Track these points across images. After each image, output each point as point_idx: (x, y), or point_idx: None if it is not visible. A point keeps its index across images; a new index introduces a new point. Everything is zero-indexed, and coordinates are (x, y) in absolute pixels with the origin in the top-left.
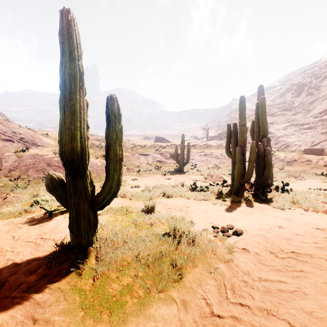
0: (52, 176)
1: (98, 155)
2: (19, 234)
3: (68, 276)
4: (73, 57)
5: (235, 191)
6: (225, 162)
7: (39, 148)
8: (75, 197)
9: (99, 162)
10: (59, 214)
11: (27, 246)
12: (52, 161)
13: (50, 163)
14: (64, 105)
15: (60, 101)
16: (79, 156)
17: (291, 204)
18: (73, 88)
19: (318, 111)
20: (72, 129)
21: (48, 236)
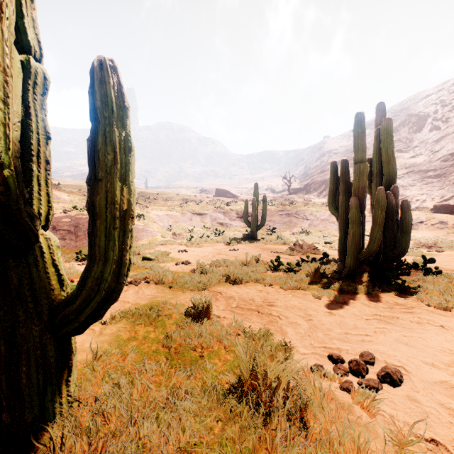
0: None
1: None
2: None
3: None
4: None
5: (349, 272)
6: (317, 224)
7: None
8: (3, 308)
9: None
10: None
11: None
12: (59, 223)
13: (57, 226)
14: None
15: None
16: None
17: None
18: None
19: (449, 152)
20: None
21: None
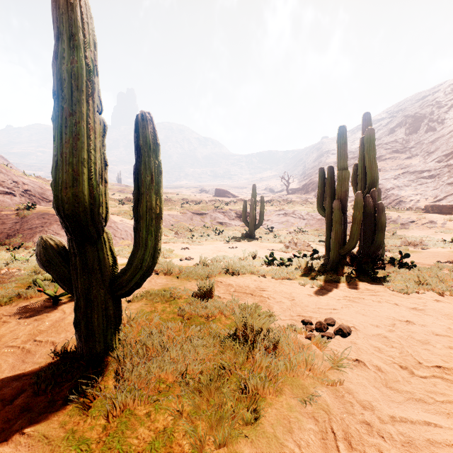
0: (47, 242)
1: None
2: (1, 334)
3: (65, 411)
4: (76, 43)
5: (332, 265)
6: (313, 224)
7: (50, 204)
8: (83, 276)
9: None
10: (68, 301)
11: (10, 353)
12: None
13: None
14: (61, 123)
15: (53, 117)
16: (87, 209)
17: (417, 284)
18: (76, 94)
19: (443, 153)
20: (74, 164)
21: (45, 338)
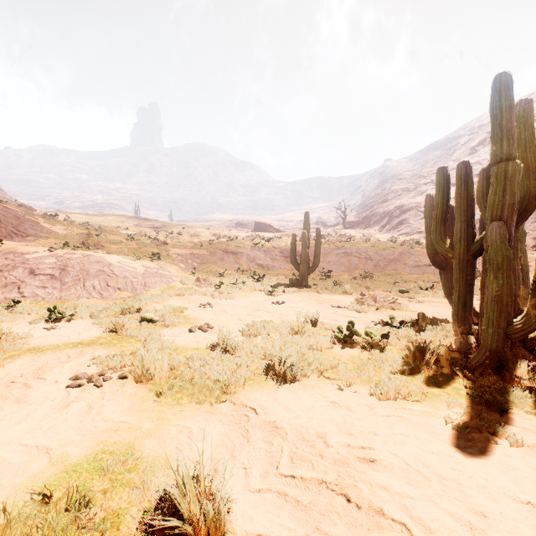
0: None
1: (143, 253)
2: None
3: None
4: None
5: (488, 358)
6: (384, 266)
7: (28, 240)
8: None
9: (141, 267)
10: None
11: None
12: (40, 265)
13: (37, 269)
14: None
15: None
16: None
17: None
18: None
19: None
20: None
21: None
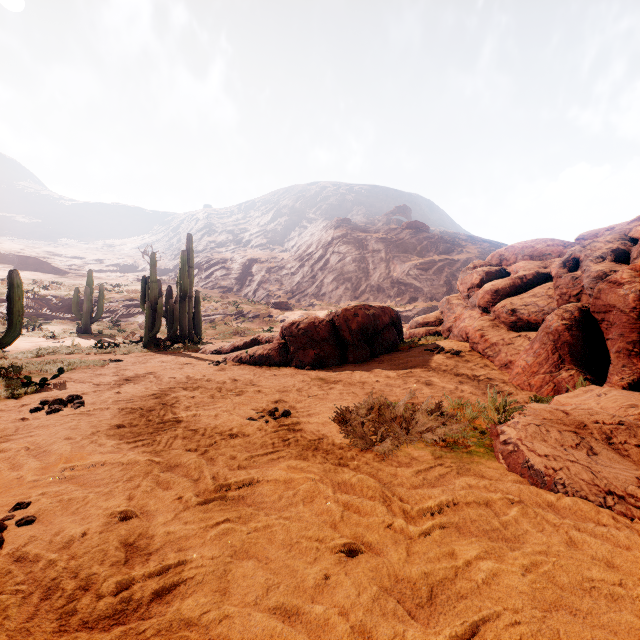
0: None
1: None
2: None
3: None
4: None
5: (145, 345)
6: None
7: None
8: None
9: None
10: None
11: None
12: None
13: None
14: None
15: None
16: None
17: (185, 349)
18: None
19: (305, 253)
20: None
21: None
